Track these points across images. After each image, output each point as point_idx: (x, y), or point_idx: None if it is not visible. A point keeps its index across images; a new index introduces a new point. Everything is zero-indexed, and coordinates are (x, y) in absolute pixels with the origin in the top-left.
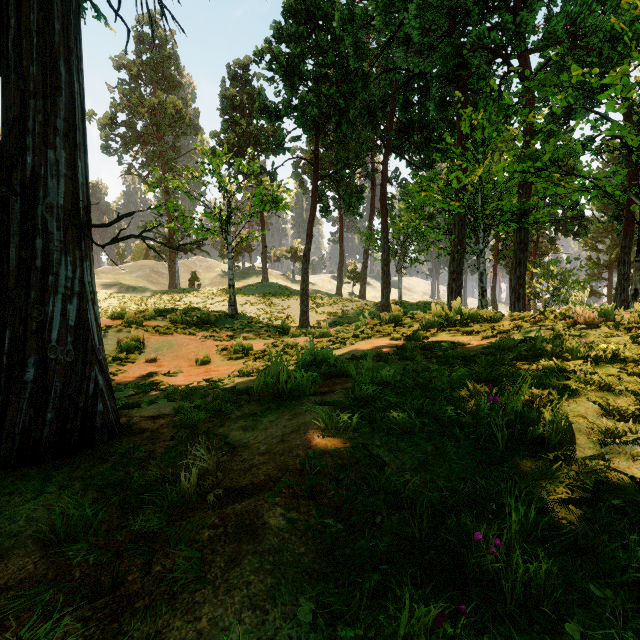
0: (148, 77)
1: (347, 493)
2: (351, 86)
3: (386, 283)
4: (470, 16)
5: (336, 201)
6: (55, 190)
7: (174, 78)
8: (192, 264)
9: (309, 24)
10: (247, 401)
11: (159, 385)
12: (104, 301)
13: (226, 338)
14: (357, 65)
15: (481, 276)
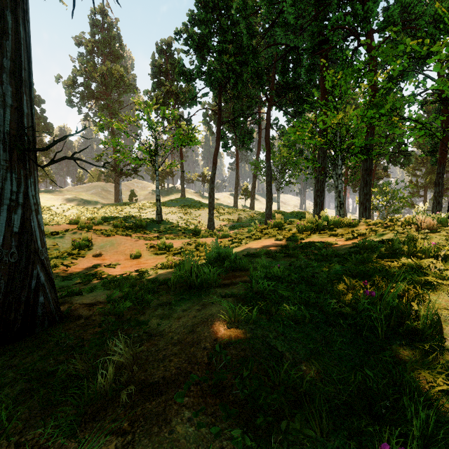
0: (99, 51)
1: (251, 388)
2: (244, 57)
3: (269, 198)
4: (331, 5)
5: (233, 140)
6: (2, 118)
7: (118, 52)
8: (131, 185)
9: (214, 12)
10: (165, 291)
11: (101, 275)
12: (67, 211)
13: (153, 238)
14: (249, 42)
15: (339, 193)
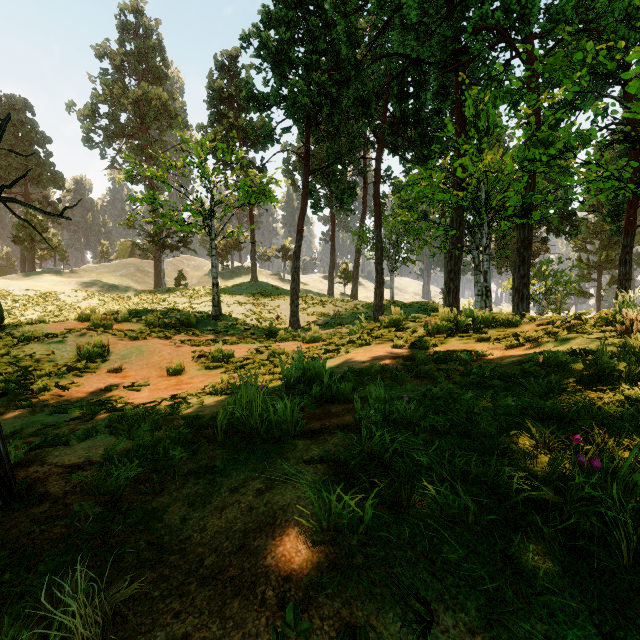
0: (132, 67)
1: None
2: (344, 75)
3: (379, 283)
4: None
5: (327, 199)
6: None
7: (160, 69)
8: (179, 263)
9: (299, 9)
10: (207, 442)
11: (116, 403)
12: (83, 301)
13: (206, 343)
14: (350, 52)
15: (485, 275)
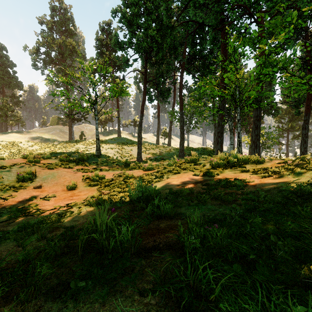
0: (57, 29)
1: None
2: (164, 32)
3: (182, 138)
4: None
5: (156, 96)
6: None
7: (71, 30)
8: (82, 127)
9: None
10: (71, 255)
11: (32, 209)
12: (31, 147)
13: (90, 170)
14: (168, 20)
15: (238, 134)
